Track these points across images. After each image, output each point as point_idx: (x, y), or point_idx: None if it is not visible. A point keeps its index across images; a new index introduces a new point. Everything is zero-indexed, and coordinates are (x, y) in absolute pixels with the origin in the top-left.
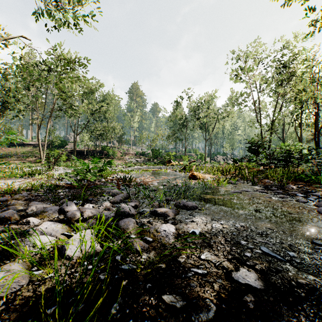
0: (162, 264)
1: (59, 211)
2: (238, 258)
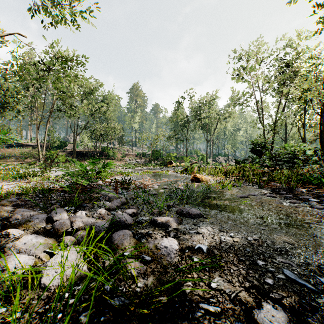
0: (162, 296)
1: (47, 219)
2: (258, 287)
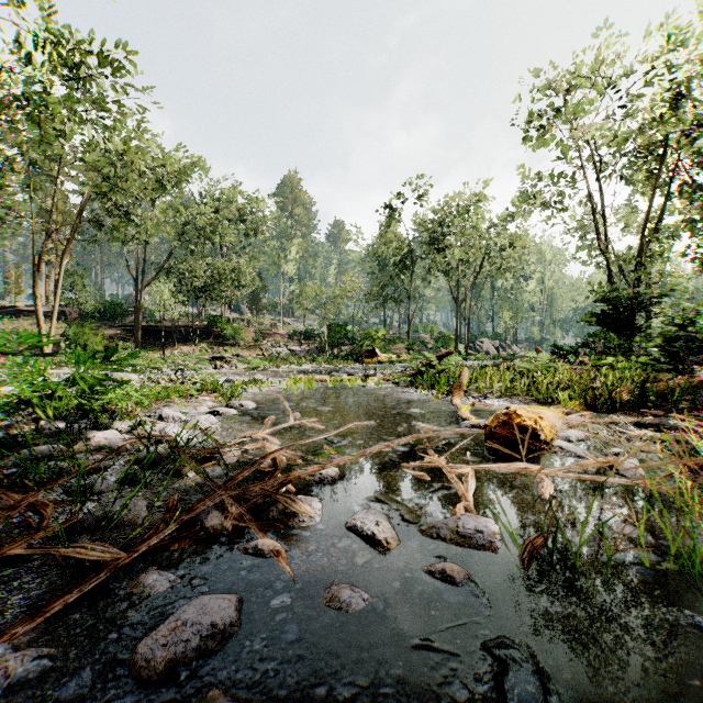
0: None
1: None
2: None
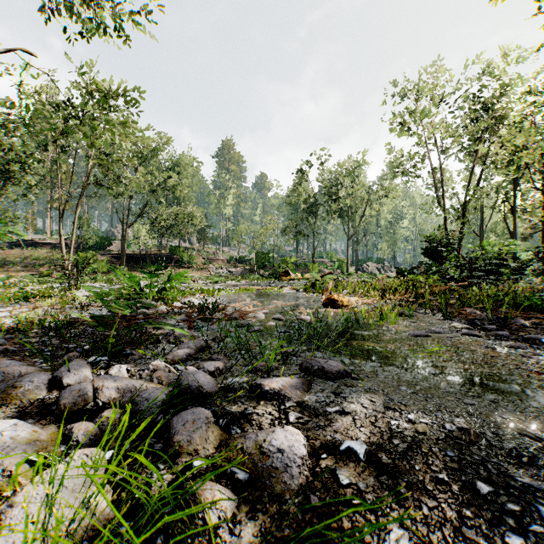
0: None
1: (51, 383)
2: None
